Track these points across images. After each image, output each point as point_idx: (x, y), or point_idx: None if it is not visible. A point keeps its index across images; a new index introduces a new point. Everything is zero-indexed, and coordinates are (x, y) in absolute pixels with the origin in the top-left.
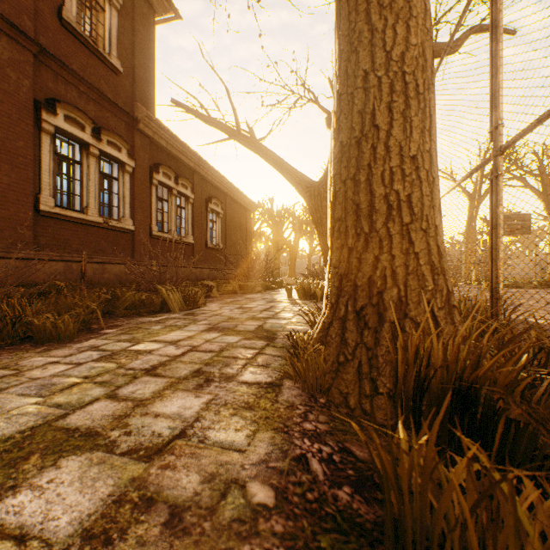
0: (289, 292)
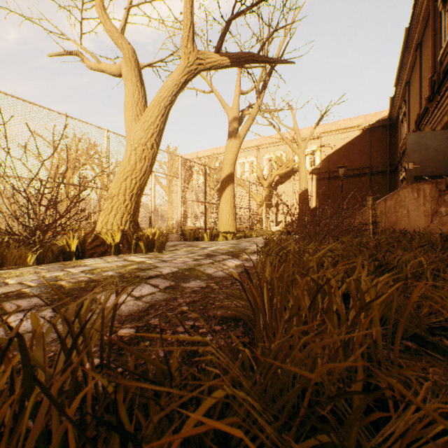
0: (161, 246)
